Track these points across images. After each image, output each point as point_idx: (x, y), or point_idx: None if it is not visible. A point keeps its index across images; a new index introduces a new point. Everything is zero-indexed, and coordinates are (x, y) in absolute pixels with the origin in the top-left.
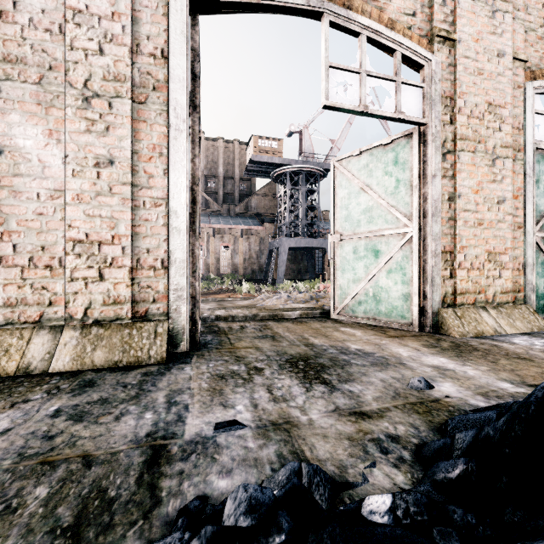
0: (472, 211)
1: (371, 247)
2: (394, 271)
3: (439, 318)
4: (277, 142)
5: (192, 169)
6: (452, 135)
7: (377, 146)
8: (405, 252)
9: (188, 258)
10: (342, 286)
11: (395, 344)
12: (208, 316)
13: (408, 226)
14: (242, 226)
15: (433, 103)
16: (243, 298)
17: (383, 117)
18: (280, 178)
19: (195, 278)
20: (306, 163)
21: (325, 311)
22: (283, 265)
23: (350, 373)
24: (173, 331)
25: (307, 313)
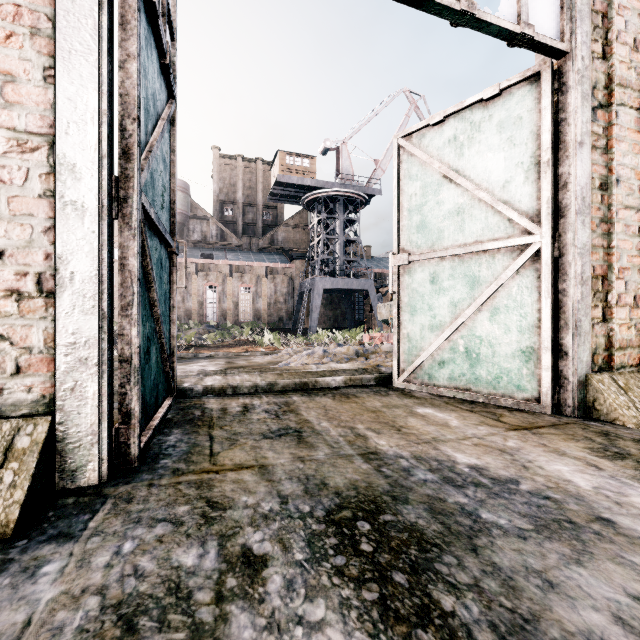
0: (635, 208)
1: (462, 272)
2: (505, 311)
3: (588, 391)
4: (309, 160)
5: (122, 84)
6: (605, 78)
7: (473, 104)
8: (526, 278)
9: (105, 274)
10: (412, 335)
11: (538, 450)
12: (191, 387)
13: (531, 233)
14: (266, 263)
15: (579, 16)
16: (264, 353)
17: (498, 32)
18: (312, 205)
19: (130, 319)
20: (344, 187)
21: (382, 375)
22: (316, 311)
23: (507, 578)
24: (66, 441)
25: (355, 378)
